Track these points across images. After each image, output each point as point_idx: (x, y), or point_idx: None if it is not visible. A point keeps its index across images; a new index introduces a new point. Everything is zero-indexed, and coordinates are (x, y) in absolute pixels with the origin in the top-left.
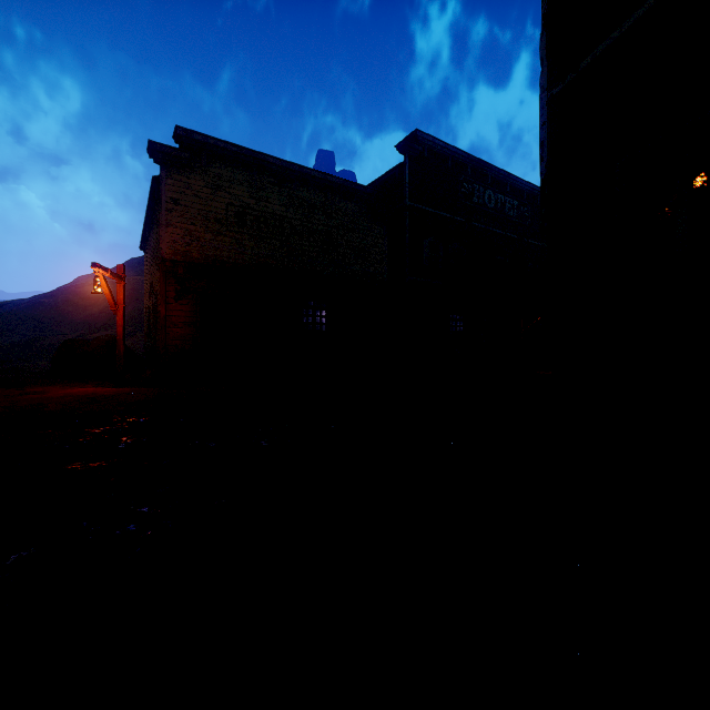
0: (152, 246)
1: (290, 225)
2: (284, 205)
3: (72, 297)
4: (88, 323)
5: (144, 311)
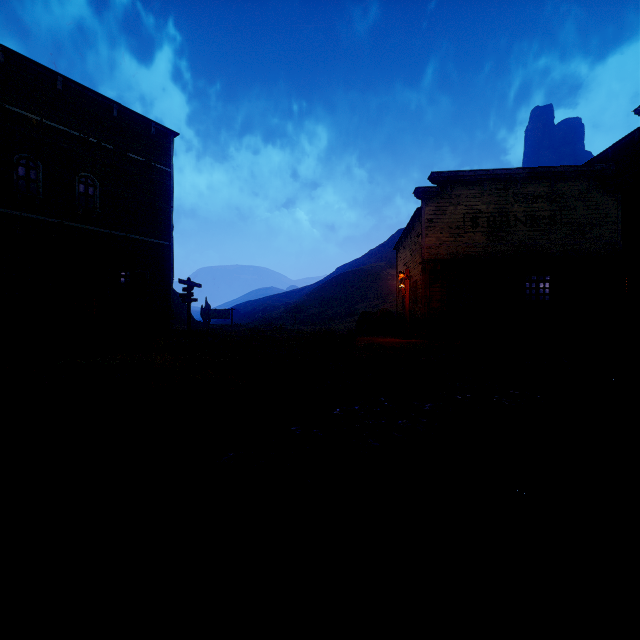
0: (409, 249)
1: (514, 218)
2: (509, 203)
3: (340, 282)
4: (349, 299)
5: (397, 290)
